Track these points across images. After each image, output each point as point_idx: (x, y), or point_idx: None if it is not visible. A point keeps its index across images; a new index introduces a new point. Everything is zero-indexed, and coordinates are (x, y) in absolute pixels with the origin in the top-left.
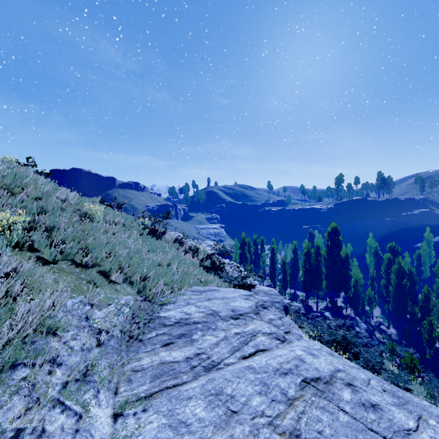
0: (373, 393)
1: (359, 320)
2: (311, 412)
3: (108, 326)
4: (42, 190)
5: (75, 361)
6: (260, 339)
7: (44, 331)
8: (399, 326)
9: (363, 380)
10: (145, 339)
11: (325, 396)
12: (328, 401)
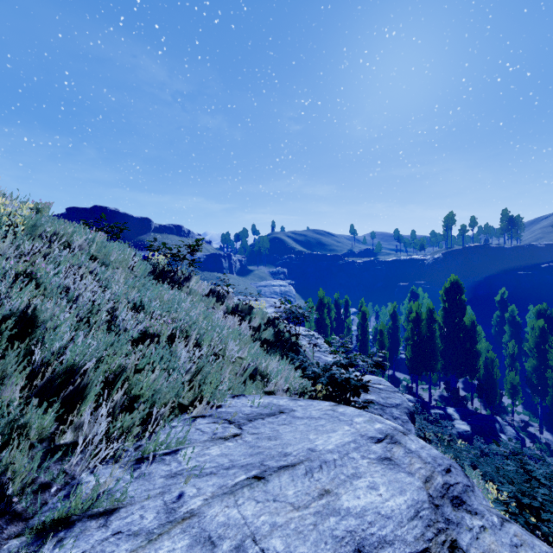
0: None
1: (502, 422)
2: None
3: None
4: None
5: None
6: None
7: None
8: None
9: None
10: None
11: None
12: None
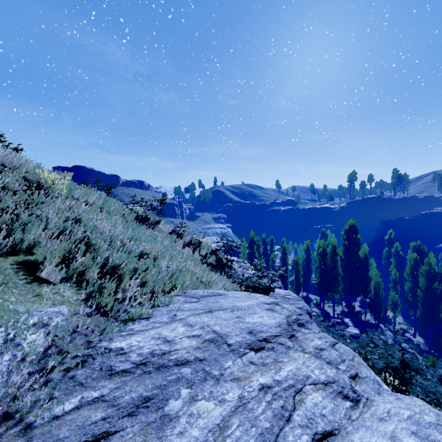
0: None
1: (384, 328)
2: None
3: None
4: None
5: None
6: (312, 399)
7: None
8: (429, 335)
9: None
10: (42, 424)
11: None
12: None
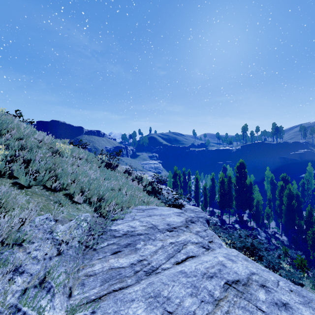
0: (282, 293)
1: (260, 230)
2: (234, 312)
3: (67, 238)
4: (23, 132)
5: (36, 269)
6: (189, 247)
7: (10, 244)
8: (289, 235)
9: (273, 281)
10: (98, 248)
11: (245, 297)
12: (248, 301)
